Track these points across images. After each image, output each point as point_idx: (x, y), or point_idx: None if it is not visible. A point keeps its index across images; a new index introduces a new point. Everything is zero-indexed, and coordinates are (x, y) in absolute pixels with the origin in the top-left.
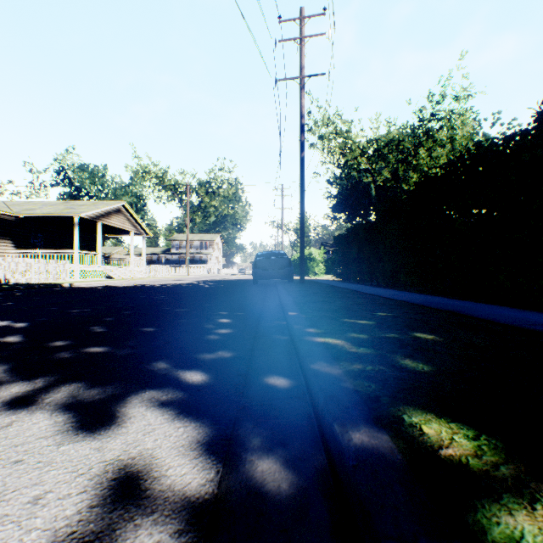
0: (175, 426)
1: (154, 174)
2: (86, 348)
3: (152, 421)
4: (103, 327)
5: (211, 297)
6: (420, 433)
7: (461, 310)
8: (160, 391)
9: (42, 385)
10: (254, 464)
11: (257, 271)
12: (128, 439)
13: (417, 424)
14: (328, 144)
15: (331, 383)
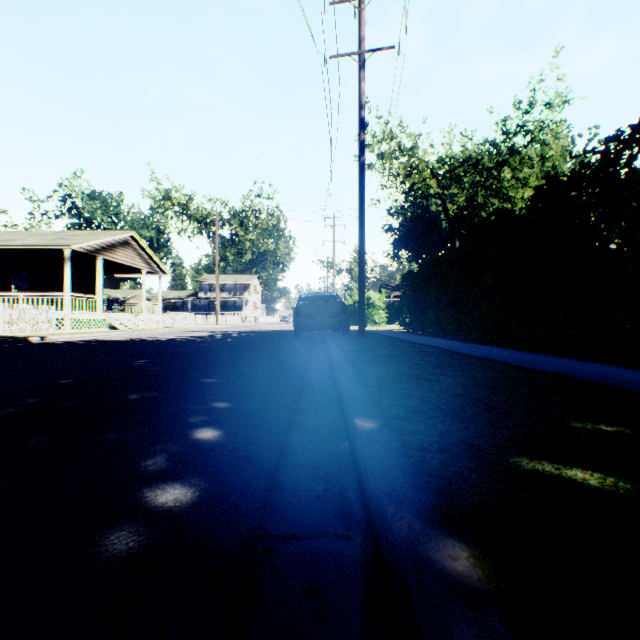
0: None
1: (177, 201)
2: None
3: None
4: None
5: (222, 361)
6: None
7: None
8: None
9: None
10: None
11: (300, 319)
12: None
13: None
14: (390, 164)
15: None
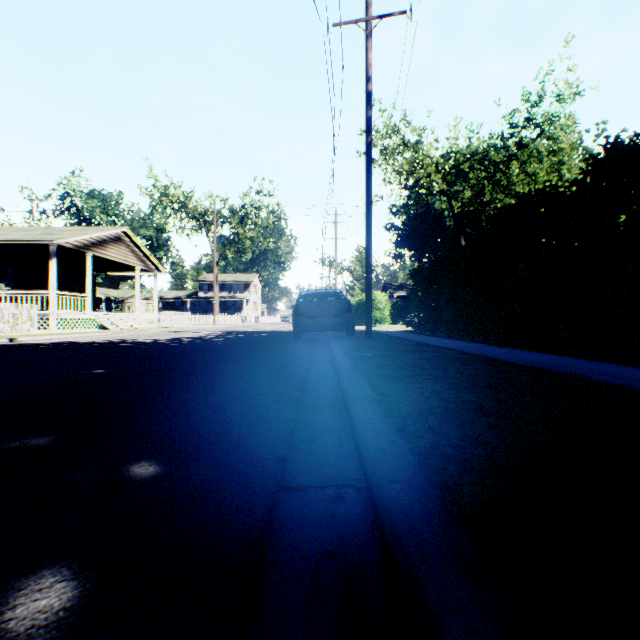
0: None
1: (175, 198)
2: None
3: None
4: None
5: (197, 372)
6: None
7: None
8: None
9: None
10: None
11: (299, 319)
12: None
13: None
14: (393, 159)
15: None
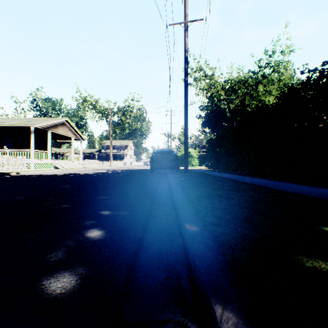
0: None
1: (90, 102)
2: None
3: None
4: None
5: (110, 186)
6: None
7: None
8: None
9: None
10: None
11: (153, 163)
12: None
13: None
14: (200, 83)
15: None
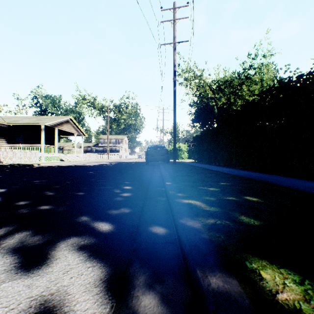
0: (86, 266)
1: (89, 100)
2: (38, 206)
3: (71, 261)
4: (51, 192)
5: (120, 172)
6: (260, 278)
7: (271, 181)
8: (80, 238)
9: (3, 233)
10: (139, 299)
11: (148, 156)
12: (52, 277)
13: (257, 270)
14: (190, 83)
15: (193, 234)
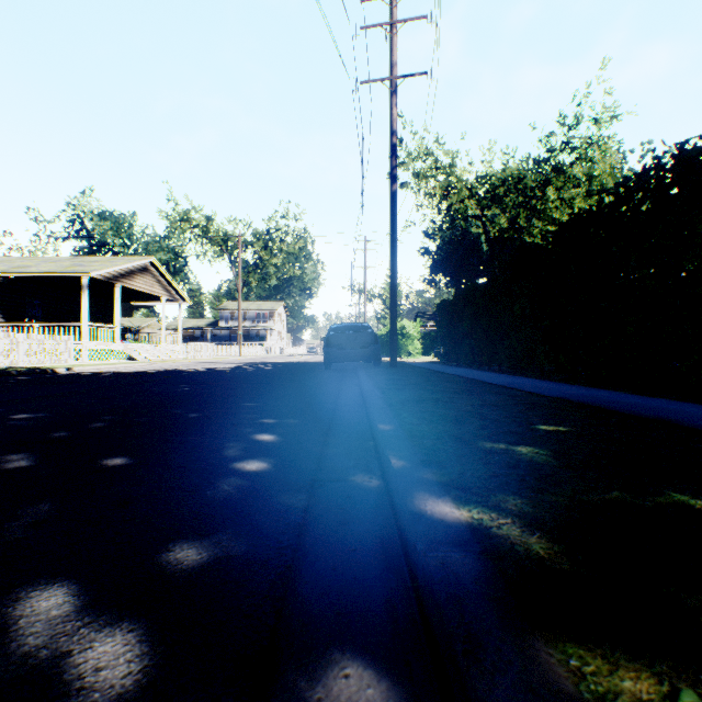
0: None
1: (196, 222)
2: None
3: None
4: (29, 457)
5: (259, 390)
6: None
7: (680, 419)
8: None
9: None
10: None
11: (330, 350)
12: None
13: None
14: (426, 183)
15: None
